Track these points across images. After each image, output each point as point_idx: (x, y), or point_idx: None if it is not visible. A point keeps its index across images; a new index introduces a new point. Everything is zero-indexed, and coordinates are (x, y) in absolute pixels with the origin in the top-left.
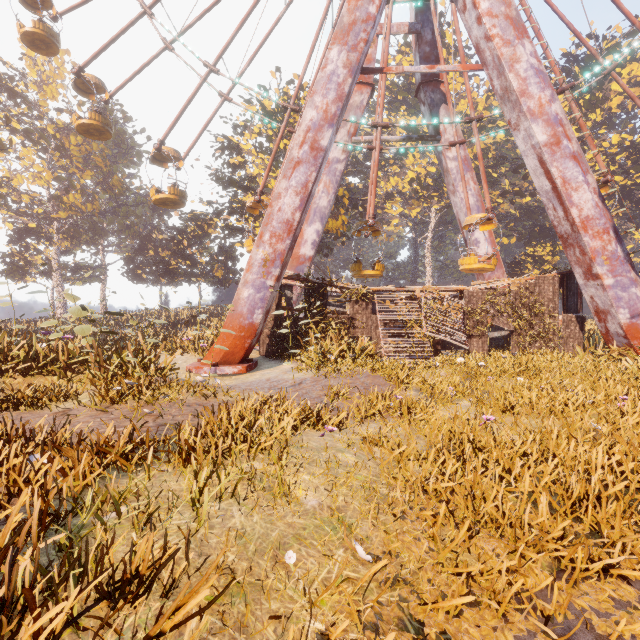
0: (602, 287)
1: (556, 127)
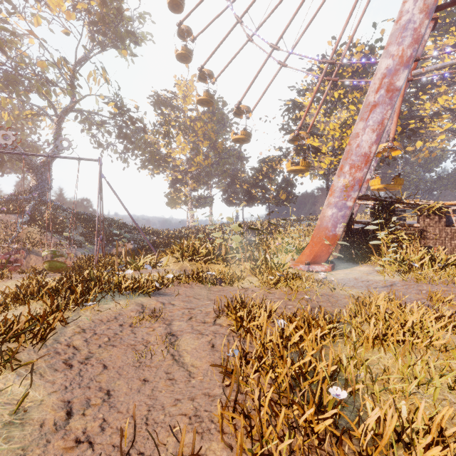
0: None
1: None
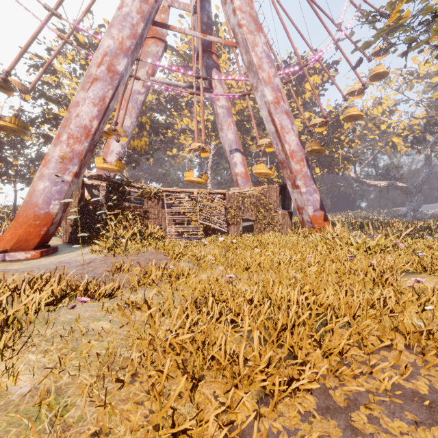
0: (300, 193)
1: (277, 92)
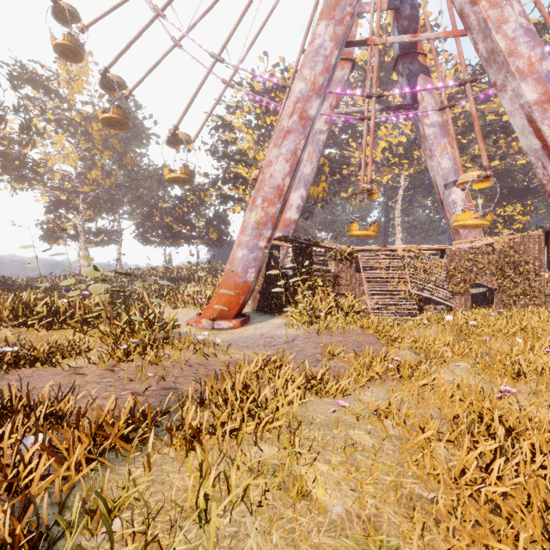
0: None
1: (547, 85)
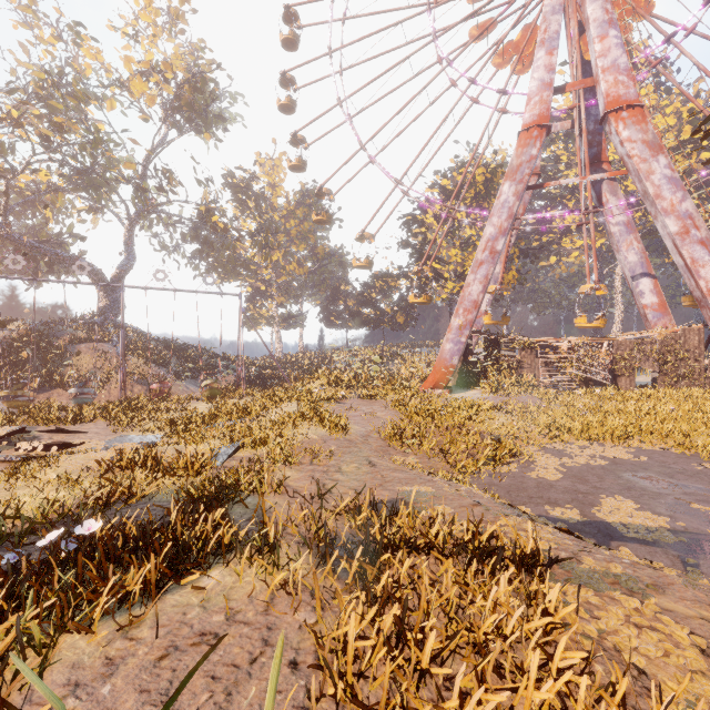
0: None
1: (685, 221)
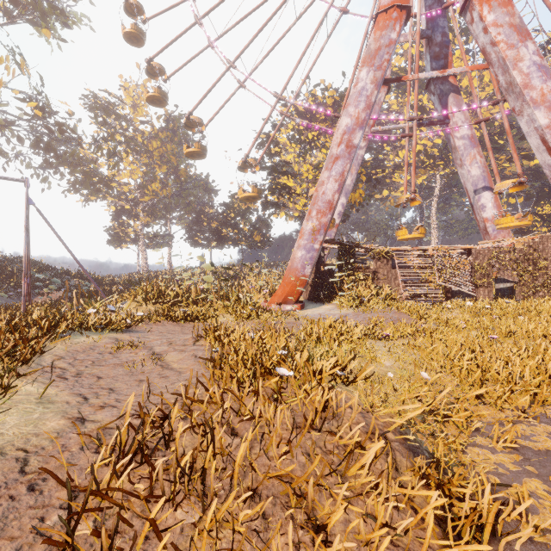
0: None
1: None
